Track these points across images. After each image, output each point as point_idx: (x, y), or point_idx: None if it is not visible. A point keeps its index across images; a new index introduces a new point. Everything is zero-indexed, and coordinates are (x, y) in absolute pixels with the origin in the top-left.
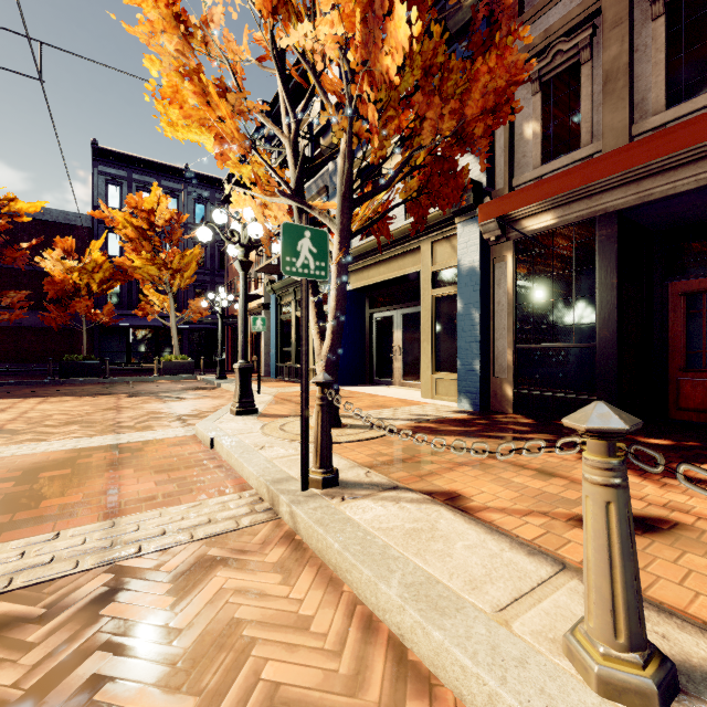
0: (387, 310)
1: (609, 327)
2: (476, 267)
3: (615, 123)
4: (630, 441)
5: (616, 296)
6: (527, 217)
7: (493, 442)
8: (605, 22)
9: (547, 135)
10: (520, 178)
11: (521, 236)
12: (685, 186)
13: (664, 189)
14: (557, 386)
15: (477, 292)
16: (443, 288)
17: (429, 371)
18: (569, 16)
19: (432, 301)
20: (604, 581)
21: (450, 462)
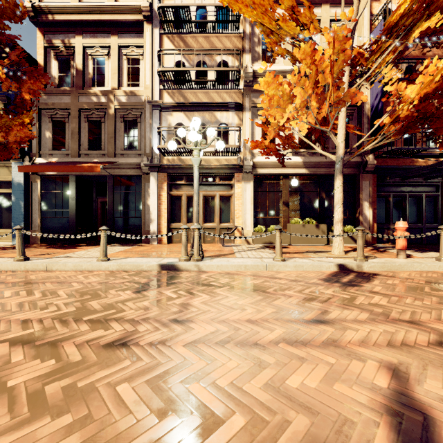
0: None
1: (73, 211)
2: (22, 183)
3: (75, 148)
4: (74, 245)
5: (75, 202)
6: None
7: None
8: (72, 114)
9: (55, 140)
10: (44, 152)
11: (44, 175)
12: (91, 174)
13: (86, 173)
14: (57, 231)
15: (23, 194)
16: (4, 189)
17: None
18: (61, 104)
19: None
20: (18, 248)
21: (0, 254)
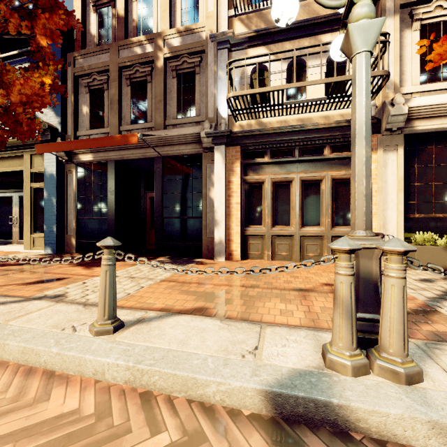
0: (7, 192)
1: (112, 210)
2: (55, 174)
3: (114, 122)
4: None
5: (114, 197)
6: (81, 153)
7: (36, 265)
8: (111, 77)
9: (92, 116)
10: (80, 132)
11: (79, 162)
12: (133, 157)
13: (127, 156)
14: (95, 237)
15: (55, 188)
16: (38, 183)
17: (29, 233)
18: (98, 65)
19: (32, 190)
20: None
21: None
